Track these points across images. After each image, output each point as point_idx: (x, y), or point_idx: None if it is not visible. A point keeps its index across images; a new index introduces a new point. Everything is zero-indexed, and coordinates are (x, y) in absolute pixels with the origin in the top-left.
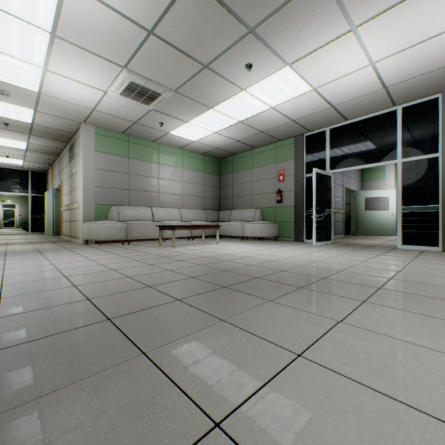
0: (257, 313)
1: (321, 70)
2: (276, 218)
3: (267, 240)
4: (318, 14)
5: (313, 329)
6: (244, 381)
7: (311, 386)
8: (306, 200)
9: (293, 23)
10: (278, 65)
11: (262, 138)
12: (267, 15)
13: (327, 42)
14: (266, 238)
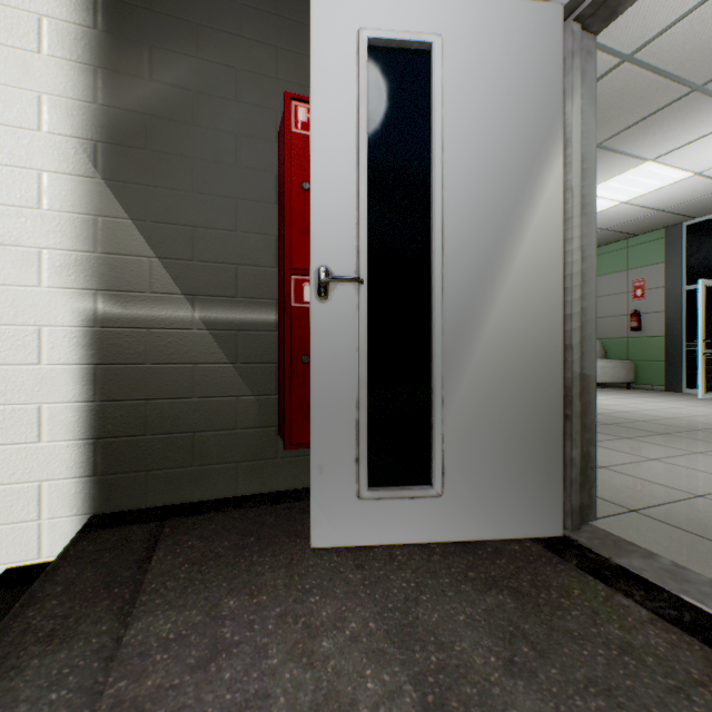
0: (614, 443)
1: (706, 155)
2: (628, 355)
3: (612, 388)
4: (694, 115)
5: (669, 453)
6: (612, 461)
7: (659, 467)
8: (688, 327)
9: (655, 129)
10: (633, 164)
11: (603, 236)
12: (618, 131)
13: (711, 130)
14: (610, 385)
